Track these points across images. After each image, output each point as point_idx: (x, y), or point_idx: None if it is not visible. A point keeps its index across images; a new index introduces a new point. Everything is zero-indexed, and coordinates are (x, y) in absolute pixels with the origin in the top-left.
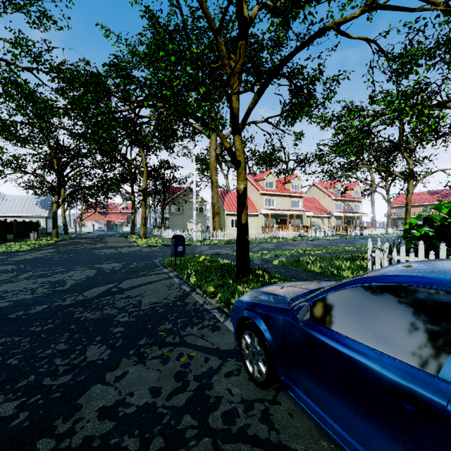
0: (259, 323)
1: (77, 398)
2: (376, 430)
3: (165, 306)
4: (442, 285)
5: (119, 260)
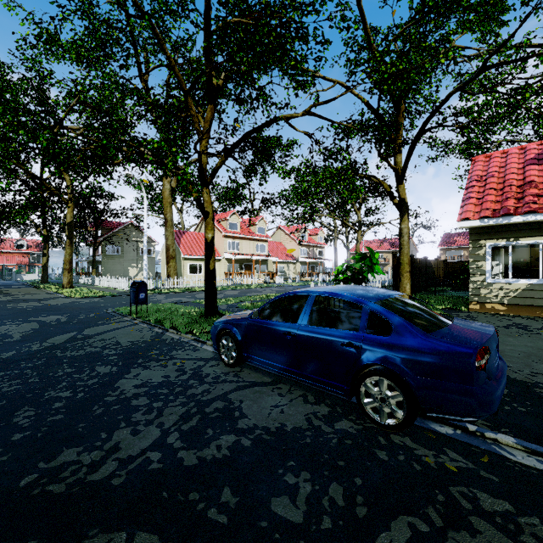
0: (232, 328)
1: (113, 385)
2: (281, 352)
3: (146, 342)
4: (301, 293)
5: (57, 312)
